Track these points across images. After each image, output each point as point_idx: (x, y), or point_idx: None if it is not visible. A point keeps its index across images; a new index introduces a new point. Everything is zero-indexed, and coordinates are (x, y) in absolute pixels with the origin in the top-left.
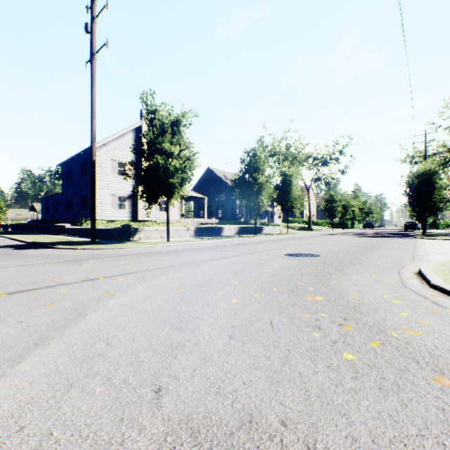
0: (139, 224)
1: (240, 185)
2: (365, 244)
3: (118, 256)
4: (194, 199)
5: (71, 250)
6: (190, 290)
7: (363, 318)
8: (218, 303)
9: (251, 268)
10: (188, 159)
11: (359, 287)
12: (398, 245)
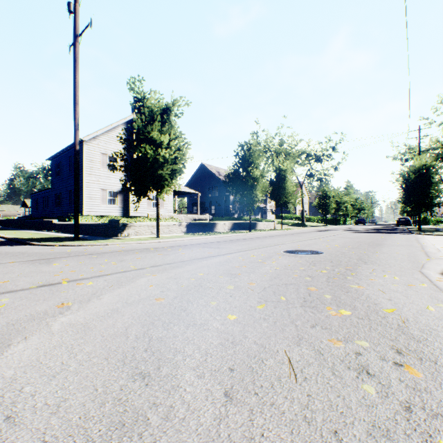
0: (130, 220)
1: (233, 179)
2: (365, 240)
3: (98, 253)
4: (187, 195)
5: (49, 247)
6: (173, 300)
7: (424, 350)
8: (208, 322)
9: (249, 268)
10: (179, 150)
11: (389, 294)
12: (401, 241)
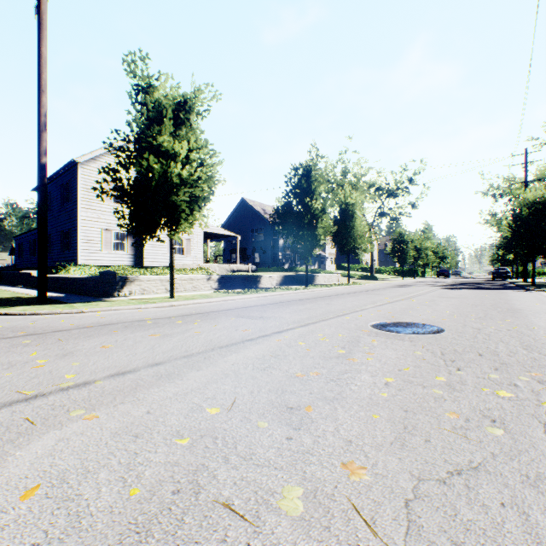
0: (144, 271)
1: (284, 215)
2: (480, 301)
3: (43, 333)
4: (223, 238)
5: None
6: None
7: None
8: None
9: (326, 379)
10: (203, 165)
11: None
12: (537, 304)
